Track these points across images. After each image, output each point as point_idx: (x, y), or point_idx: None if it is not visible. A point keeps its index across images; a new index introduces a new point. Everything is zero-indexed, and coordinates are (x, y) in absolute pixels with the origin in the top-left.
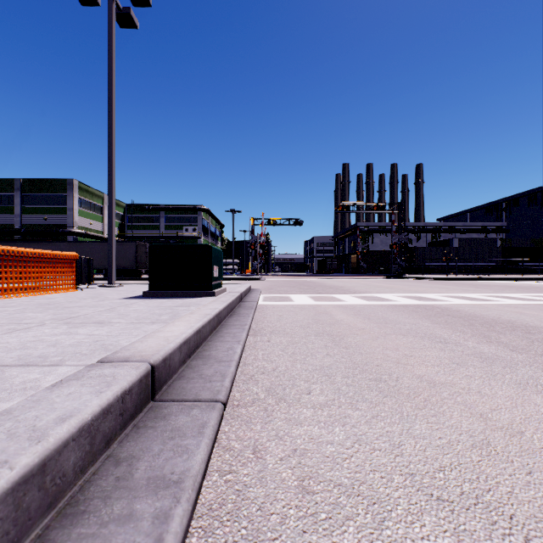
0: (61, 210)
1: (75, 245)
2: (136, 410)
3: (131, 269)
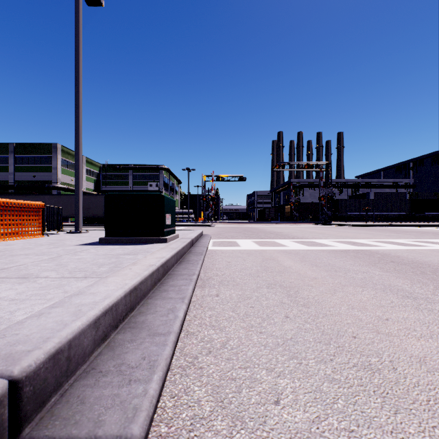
0: (47, 169)
1: (57, 197)
2: None
3: (103, 217)
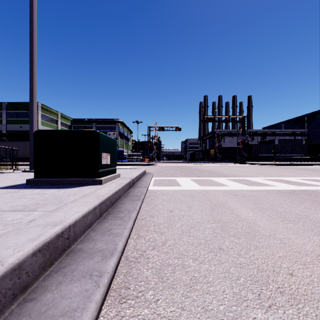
0: None
1: None
2: None
3: None
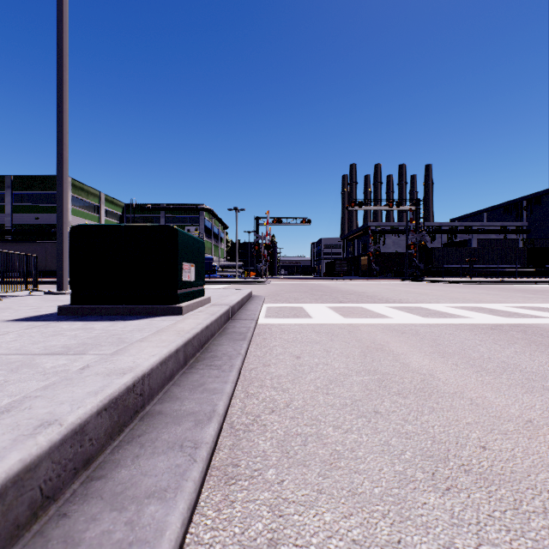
0: (54, 209)
1: None
2: None
3: None
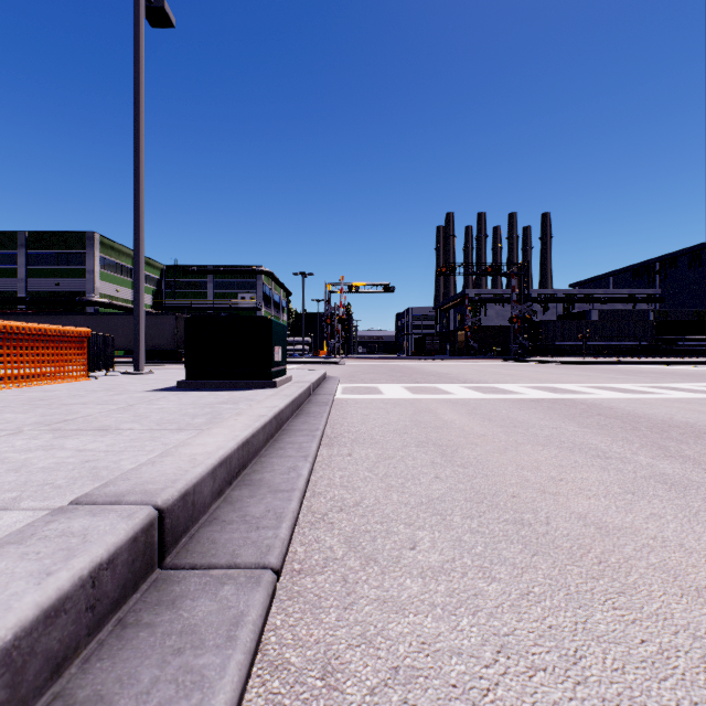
0: (78, 273)
1: (96, 319)
2: (124, 591)
3: (168, 350)
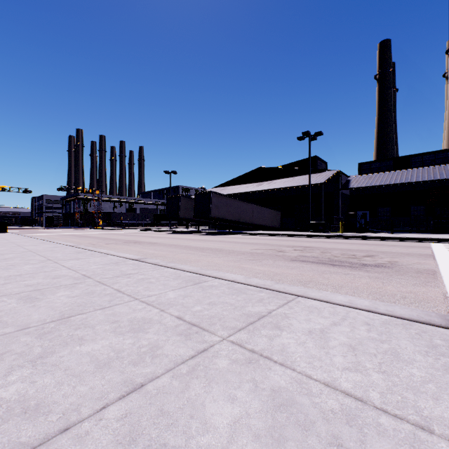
0: None
1: None
2: None
3: None
